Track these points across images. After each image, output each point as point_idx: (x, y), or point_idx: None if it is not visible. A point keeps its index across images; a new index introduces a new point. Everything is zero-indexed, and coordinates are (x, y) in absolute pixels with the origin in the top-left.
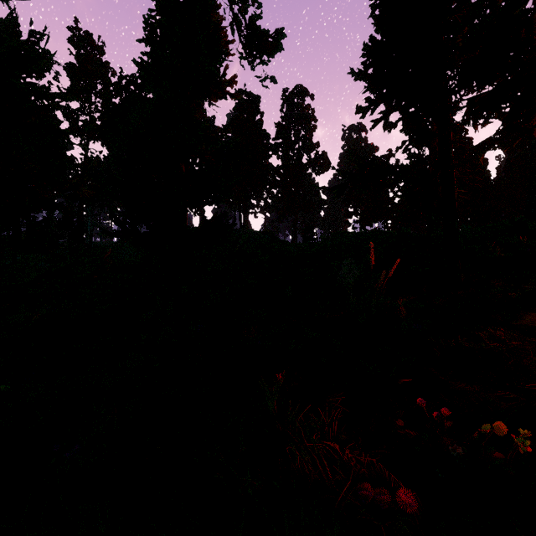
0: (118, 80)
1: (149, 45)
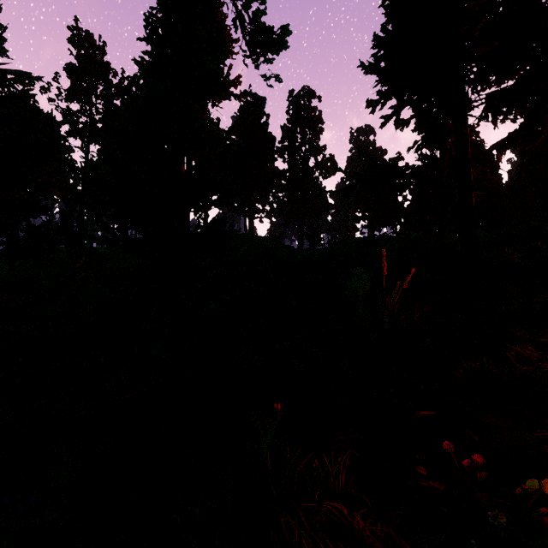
0: (120, 81)
1: (150, 44)
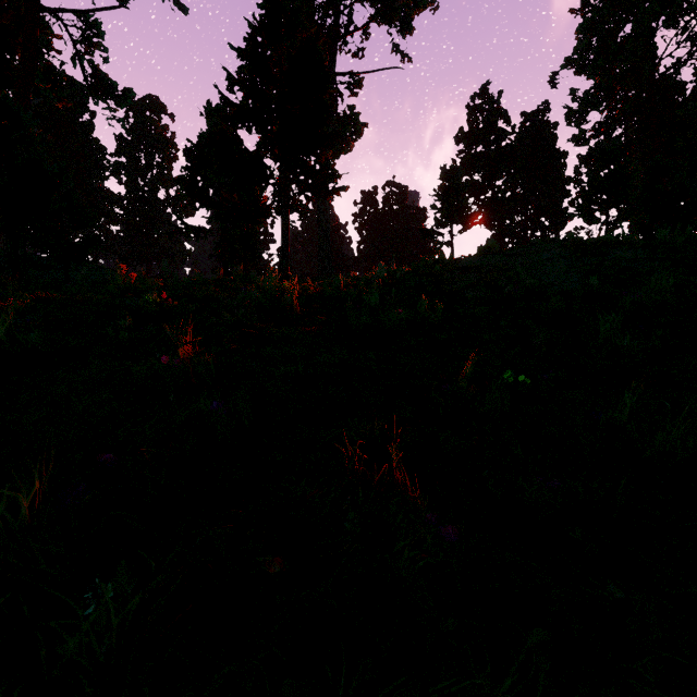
0: None
1: None
